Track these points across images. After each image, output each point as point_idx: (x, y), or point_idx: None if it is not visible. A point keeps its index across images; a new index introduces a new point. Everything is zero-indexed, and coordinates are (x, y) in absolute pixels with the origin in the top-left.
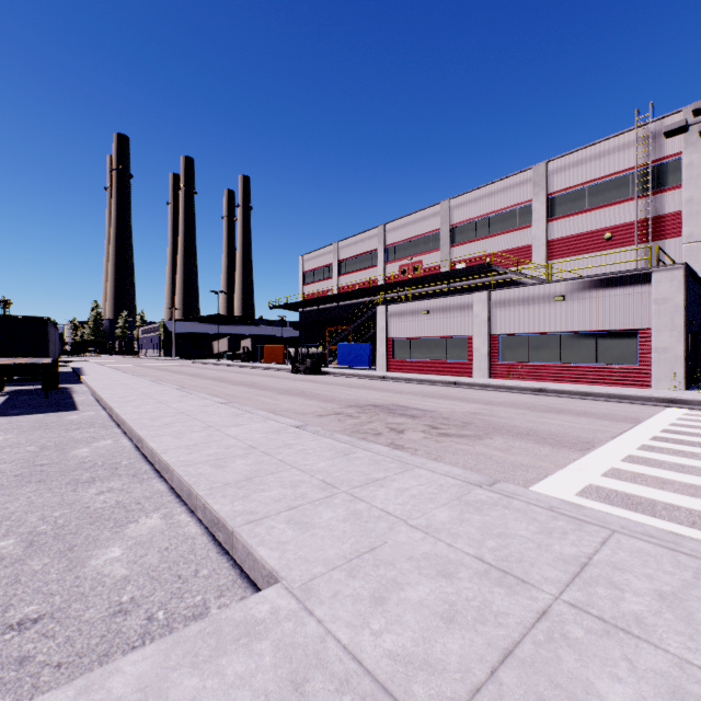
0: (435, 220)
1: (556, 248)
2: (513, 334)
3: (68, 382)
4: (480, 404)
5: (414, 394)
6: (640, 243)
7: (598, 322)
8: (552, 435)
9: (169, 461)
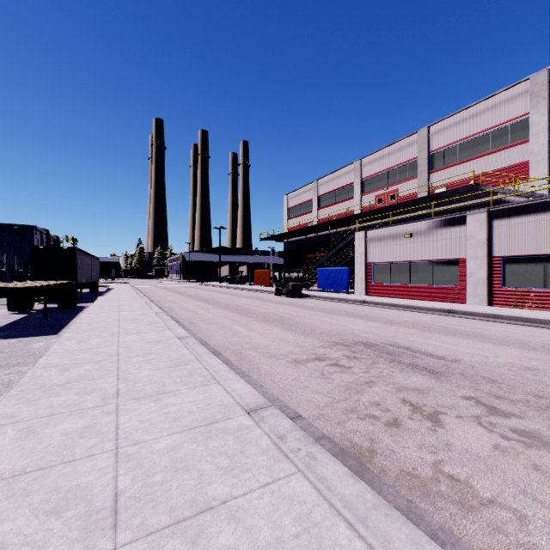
0: (412, 149)
1: None
2: (521, 256)
3: (92, 301)
4: (516, 348)
5: (409, 326)
6: None
7: None
8: None
9: None
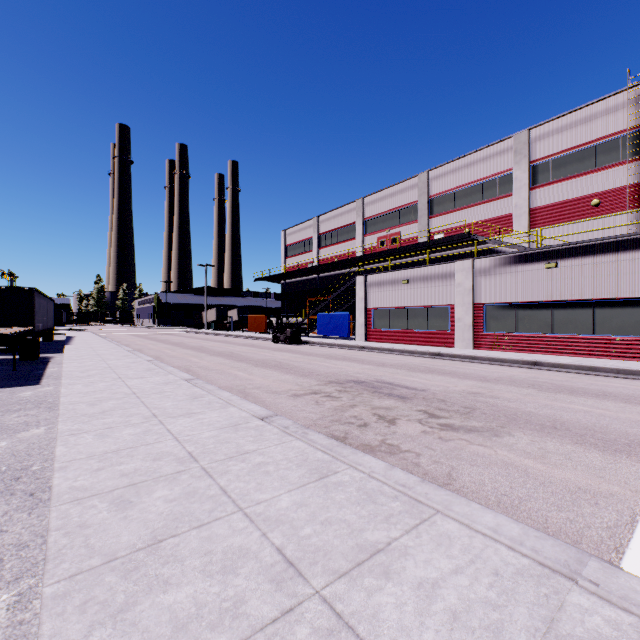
0: (413, 192)
1: (539, 216)
2: (499, 303)
3: (53, 351)
4: (474, 381)
5: (398, 367)
6: (631, 209)
7: (596, 290)
8: (587, 429)
9: (55, 489)
